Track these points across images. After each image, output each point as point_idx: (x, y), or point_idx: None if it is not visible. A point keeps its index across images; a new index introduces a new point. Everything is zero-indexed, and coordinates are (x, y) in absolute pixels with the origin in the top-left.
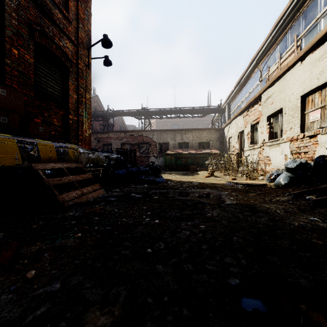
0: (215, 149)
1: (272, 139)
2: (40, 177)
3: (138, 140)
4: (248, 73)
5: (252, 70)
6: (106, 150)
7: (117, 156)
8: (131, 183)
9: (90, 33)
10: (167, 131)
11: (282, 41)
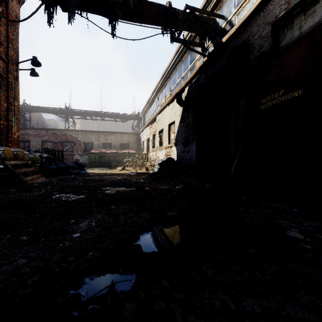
0: (133, 150)
1: (161, 146)
2: (9, 168)
3: (61, 138)
4: (152, 98)
5: (155, 96)
6: (30, 149)
7: (47, 155)
8: (61, 175)
9: (18, 50)
10: (92, 132)
11: (166, 87)
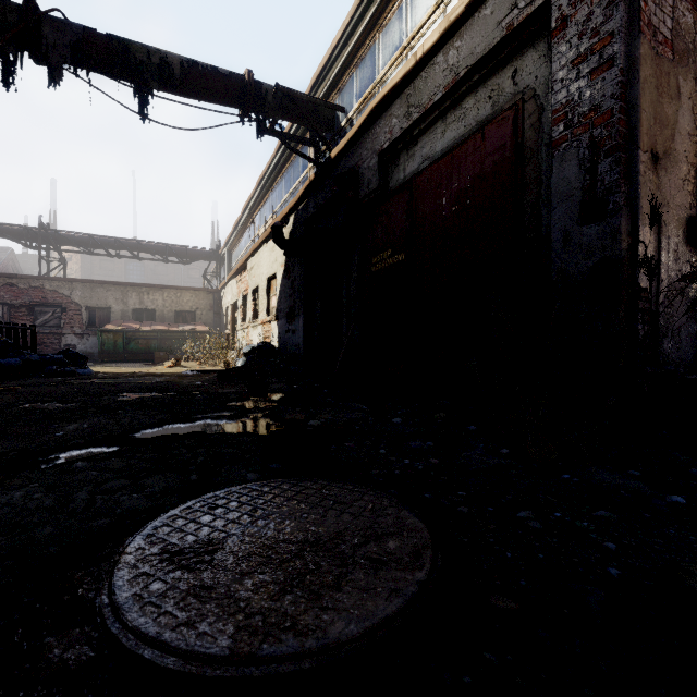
0: (204, 326)
1: (257, 318)
2: None
3: (30, 297)
4: (244, 220)
5: (248, 218)
6: None
7: None
8: (31, 377)
9: None
10: (107, 284)
11: (267, 203)
